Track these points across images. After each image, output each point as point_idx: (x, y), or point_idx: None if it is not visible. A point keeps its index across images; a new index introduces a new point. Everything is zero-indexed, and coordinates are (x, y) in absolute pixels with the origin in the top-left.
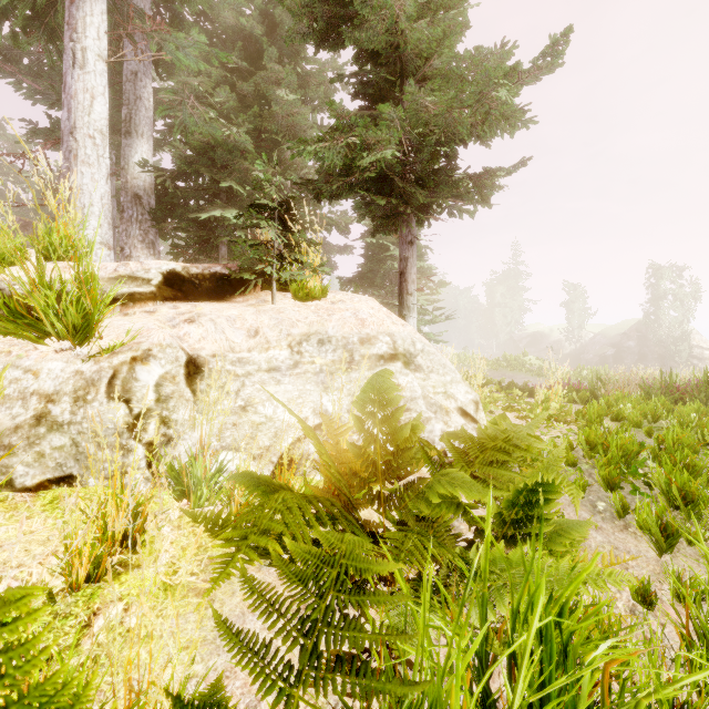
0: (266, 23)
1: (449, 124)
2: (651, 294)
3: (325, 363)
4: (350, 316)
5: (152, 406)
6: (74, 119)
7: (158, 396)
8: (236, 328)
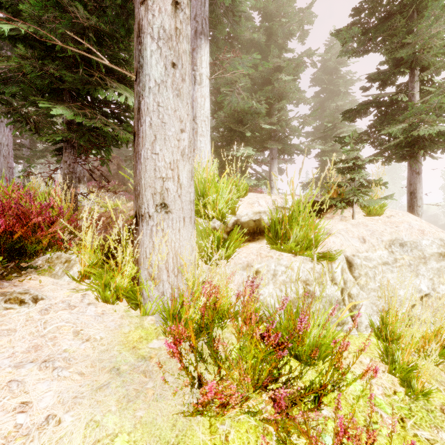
0: (266, 34)
1: None
2: None
3: (410, 259)
4: (408, 227)
5: (343, 286)
6: (195, 112)
7: (343, 280)
8: (351, 237)
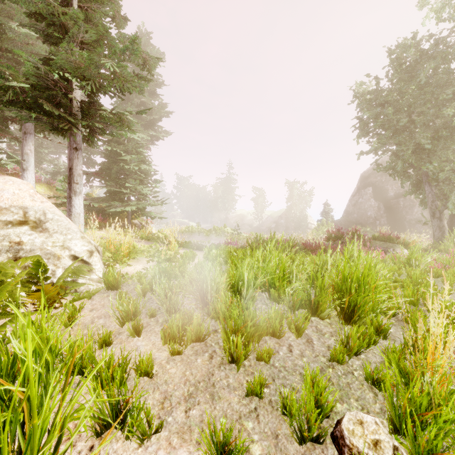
0: None
1: (94, 76)
2: (291, 195)
3: None
4: None
5: None
6: None
7: None
8: None
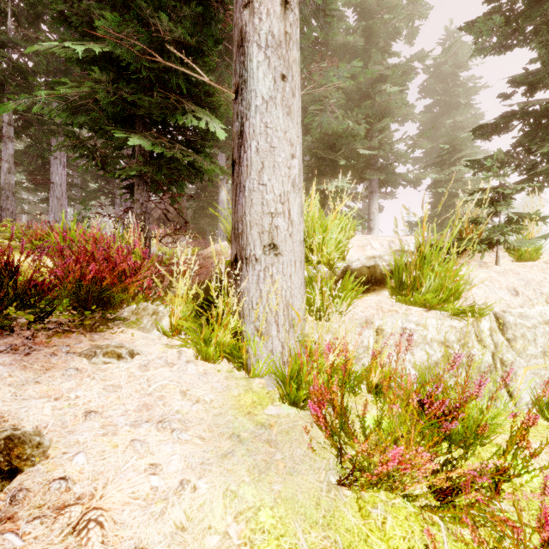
0: (364, 36)
1: None
2: None
3: None
4: None
5: (493, 350)
6: None
7: (493, 343)
8: (497, 288)
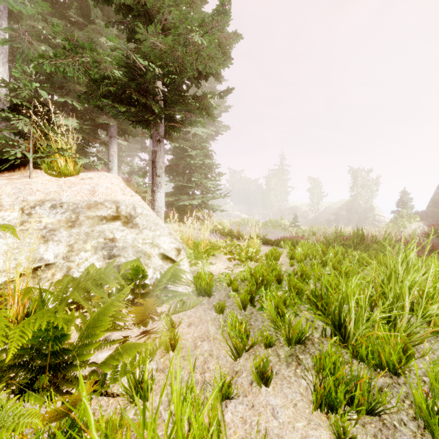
0: None
1: (177, 60)
2: (354, 184)
3: (51, 222)
4: (88, 188)
5: None
6: None
7: None
8: None
